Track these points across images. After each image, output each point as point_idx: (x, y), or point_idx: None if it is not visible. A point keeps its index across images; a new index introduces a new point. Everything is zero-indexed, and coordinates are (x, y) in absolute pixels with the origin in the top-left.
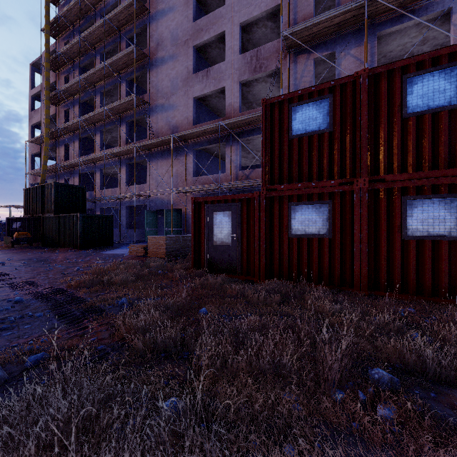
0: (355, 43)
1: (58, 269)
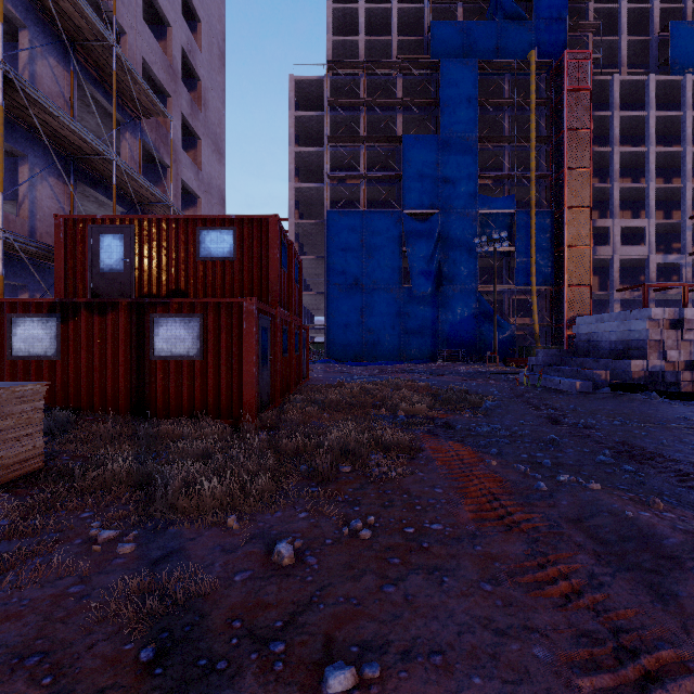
0: (55, 52)
1: (318, 629)
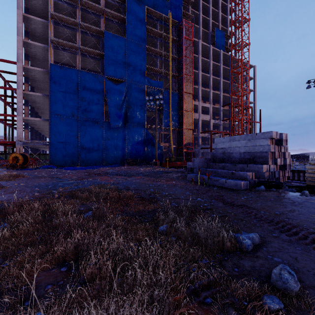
0: None
1: None
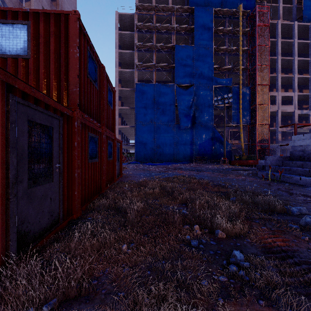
0: None
1: None
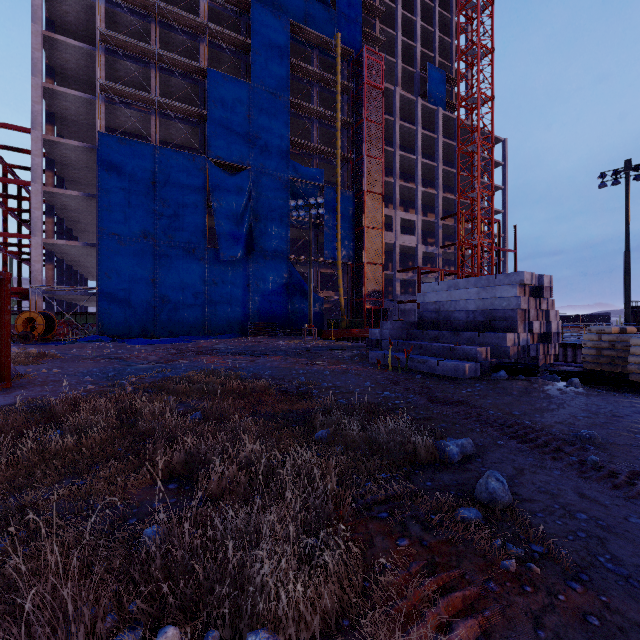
0: None
1: None
